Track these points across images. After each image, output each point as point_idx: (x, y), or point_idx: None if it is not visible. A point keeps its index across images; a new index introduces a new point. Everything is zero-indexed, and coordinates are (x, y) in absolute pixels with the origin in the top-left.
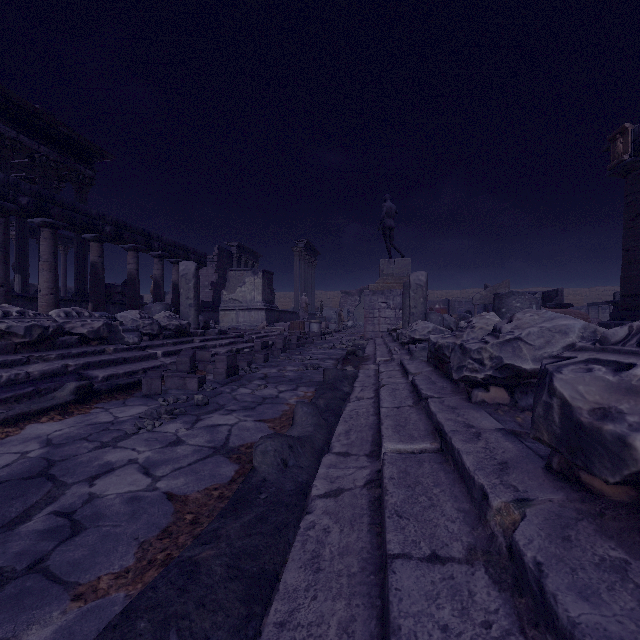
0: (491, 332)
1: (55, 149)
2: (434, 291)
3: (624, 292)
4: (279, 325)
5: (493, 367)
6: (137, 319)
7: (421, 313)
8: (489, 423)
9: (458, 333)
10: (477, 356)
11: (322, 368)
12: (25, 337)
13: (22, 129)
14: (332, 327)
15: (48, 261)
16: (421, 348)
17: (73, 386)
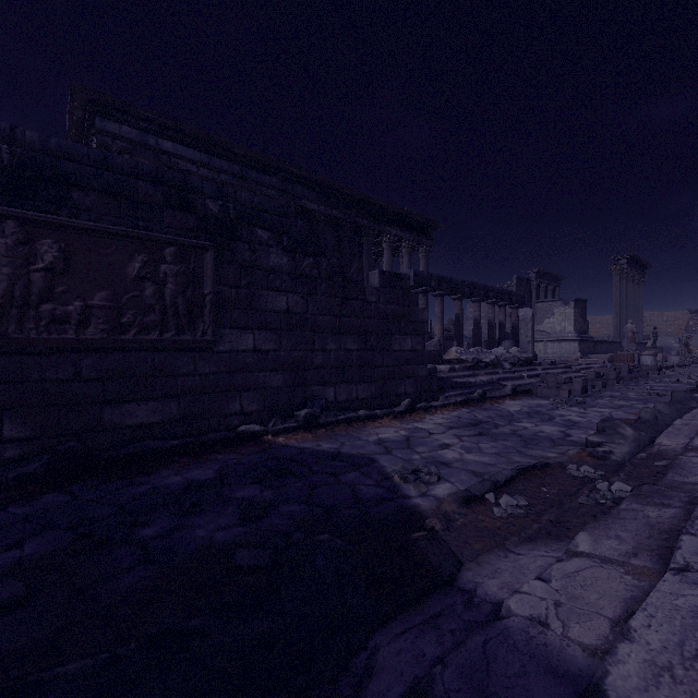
0: None
1: (412, 233)
2: None
3: None
4: (595, 357)
5: None
6: (505, 353)
7: None
8: None
9: None
10: None
11: (666, 396)
12: (472, 363)
13: (398, 227)
14: (673, 360)
15: (440, 317)
16: None
17: (510, 387)
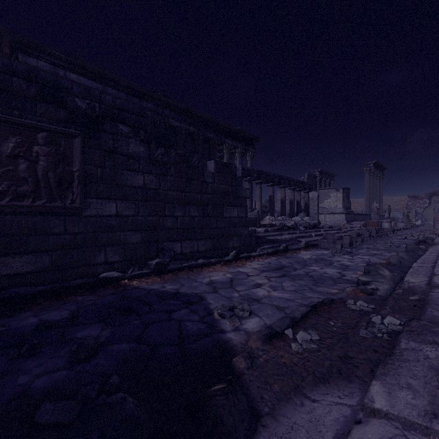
0: None
1: (242, 144)
2: None
3: None
4: (354, 223)
5: None
6: (300, 220)
7: None
8: None
9: None
10: None
11: (401, 247)
12: (279, 226)
13: (233, 139)
14: (400, 225)
15: (259, 197)
16: None
17: (304, 242)
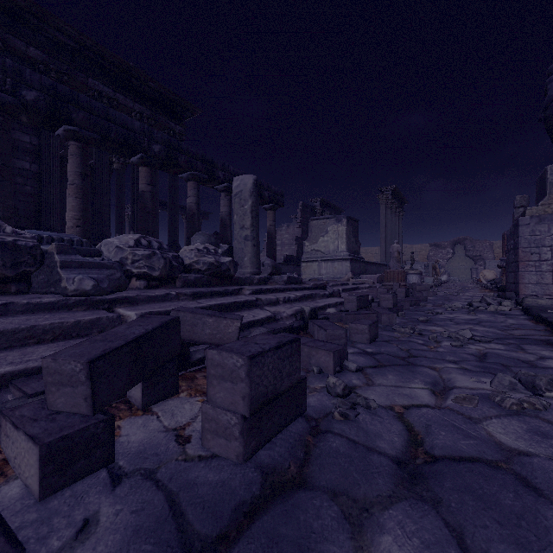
0: None
1: (148, 106)
2: None
3: None
4: (365, 277)
5: None
6: (124, 247)
7: None
8: None
9: None
10: None
11: None
12: None
13: (118, 88)
14: (428, 281)
15: (74, 184)
16: None
17: None
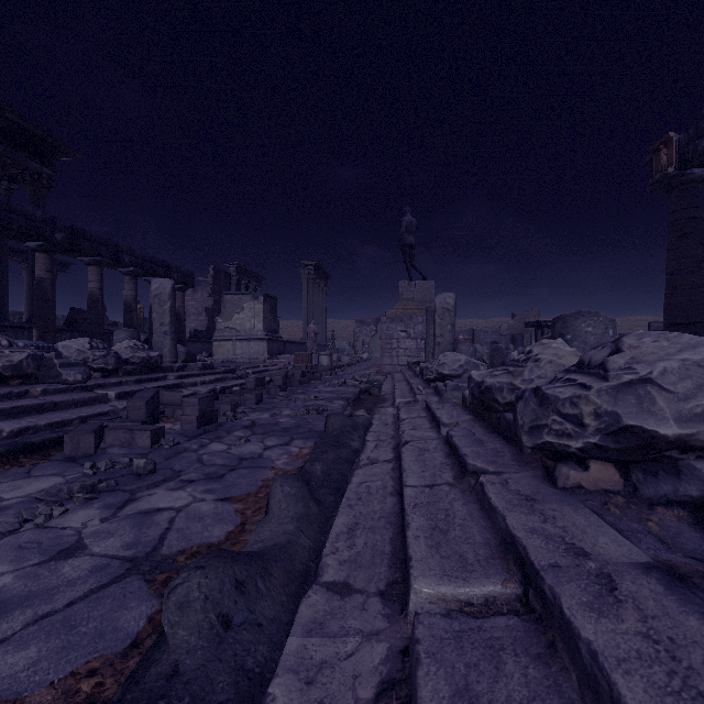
0: (575, 368)
1: (1, 140)
2: (457, 320)
3: (668, 320)
4: (283, 358)
5: (601, 430)
6: (85, 350)
7: (448, 343)
8: (614, 545)
9: (514, 369)
10: (570, 410)
11: (328, 411)
12: None
13: None
14: (345, 360)
15: None
16: (453, 387)
17: None
